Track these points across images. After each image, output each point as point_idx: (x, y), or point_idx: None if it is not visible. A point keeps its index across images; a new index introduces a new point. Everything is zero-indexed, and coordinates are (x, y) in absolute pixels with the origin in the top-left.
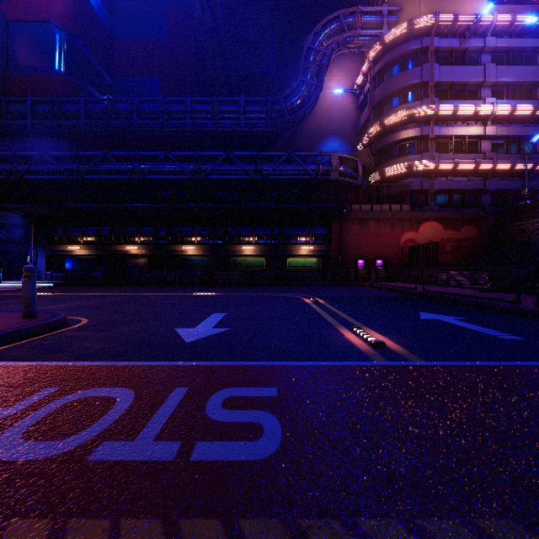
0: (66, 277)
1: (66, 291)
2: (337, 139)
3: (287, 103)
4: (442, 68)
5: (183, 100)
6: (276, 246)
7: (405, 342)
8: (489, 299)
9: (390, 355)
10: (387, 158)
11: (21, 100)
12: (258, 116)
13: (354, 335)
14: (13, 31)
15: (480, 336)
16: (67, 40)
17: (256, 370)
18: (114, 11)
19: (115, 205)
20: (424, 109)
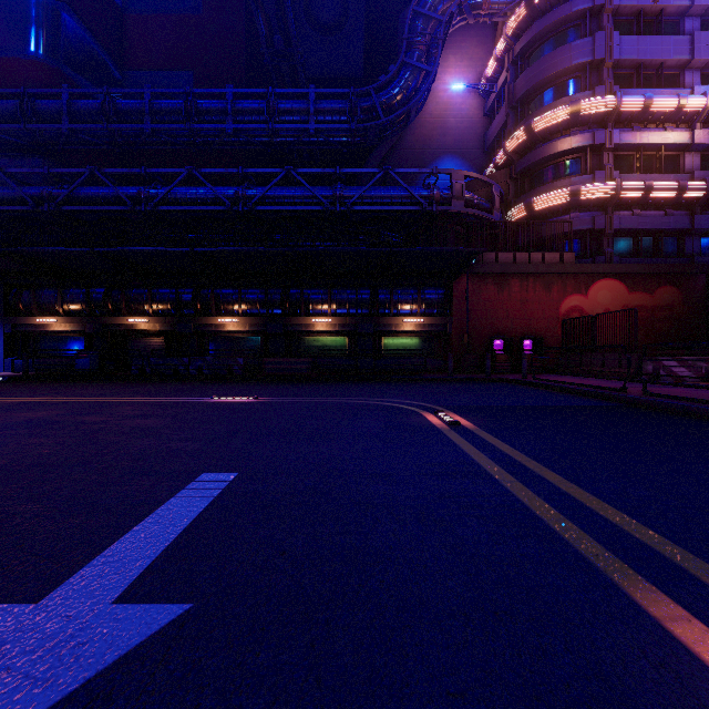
0: (26, 367)
1: None
2: (455, 160)
3: (382, 97)
4: (625, 39)
5: (221, 93)
6: (365, 318)
7: None
8: None
9: None
10: (536, 184)
11: None
12: (338, 119)
13: None
14: None
15: None
16: (48, 7)
17: None
18: None
19: (102, 250)
20: (597, 102)
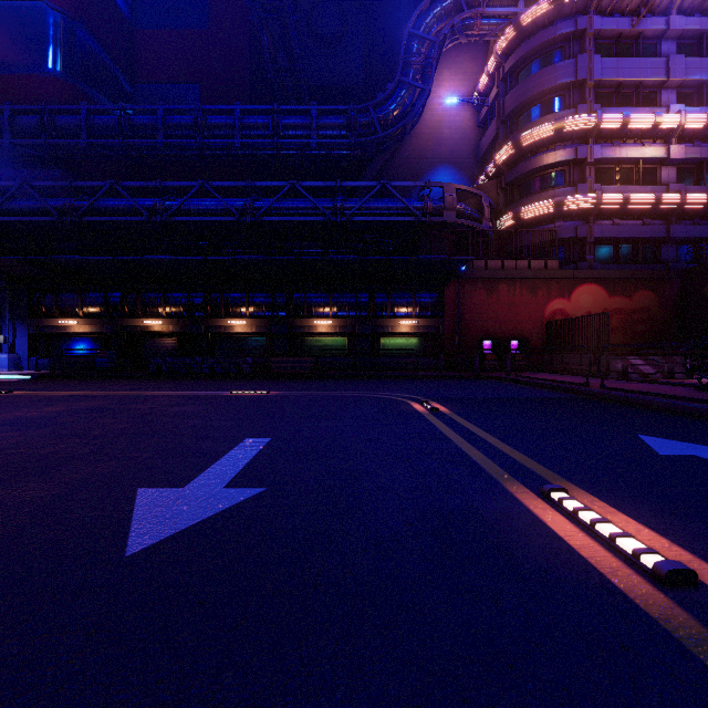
0: (53, 365)
1: (37, 388)
2: (449, 170)
3: (380, 113)
4: (605, 61)
5: (229, 110)
6: (364, 320)
7: None
8: None
9: None
10: (524, 194)
11: None
12: (338, 133)
13: (565, 519)
14: None
15: None
16: (65, 26)
17: None
18: None
19: (124, 259)
20: (579, 119)
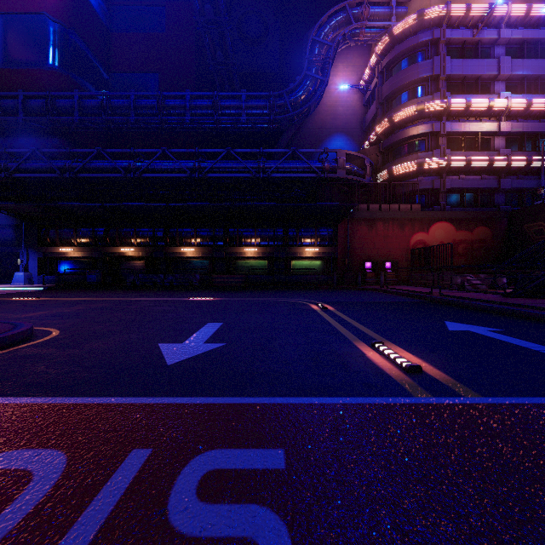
0: (58, 280)
1: (54, 296)
2: (342, 137)
3: (291, 98)
4: (454, 61)
5: (182, 95)
6: (280, 248)
7: (444, 364)
8: (520, 306)
9: (432, 386)
10: (396, 156)
11: (12, 95)
12: (261, 112)
13: (378, 354)
14: (5, 24)
15: (533, 355)
16: (61, 33)
17: (254, 414)
18: (112, 4)
19: (109, 205)
20: (434, 103)
